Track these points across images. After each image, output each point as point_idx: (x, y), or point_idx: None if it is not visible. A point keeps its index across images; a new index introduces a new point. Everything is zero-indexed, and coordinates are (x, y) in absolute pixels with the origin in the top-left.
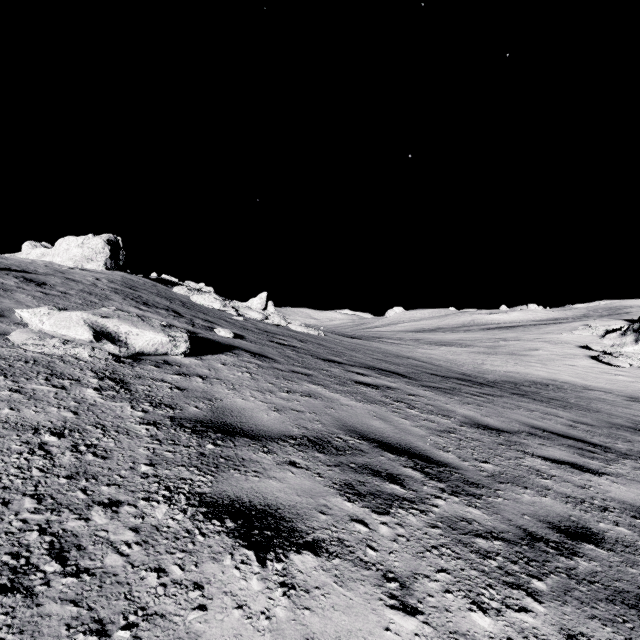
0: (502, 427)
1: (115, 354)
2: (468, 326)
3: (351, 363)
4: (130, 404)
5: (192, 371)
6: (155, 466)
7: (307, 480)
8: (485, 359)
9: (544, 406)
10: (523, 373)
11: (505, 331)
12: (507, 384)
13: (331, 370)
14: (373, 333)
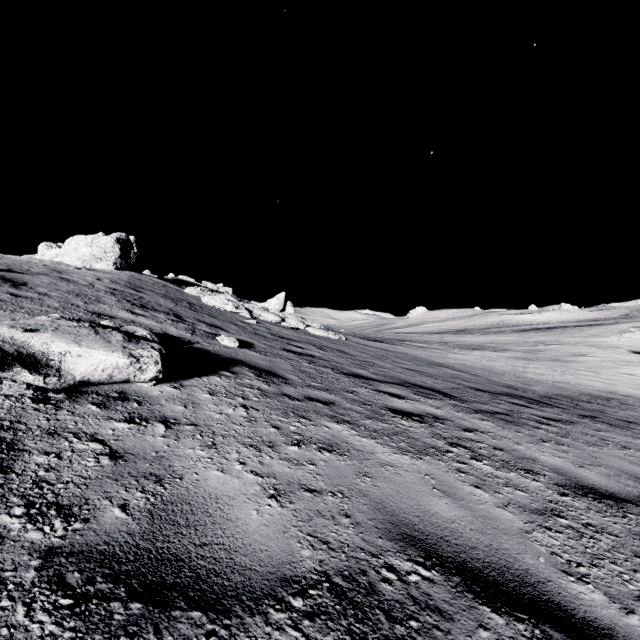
0: (615, 490)
1: (41, 386)
2: (497, 327)
3: (380, 378)
4: None
5: (156, 411)
6: None
7: None
8: (526, 366)
9: (630, 436)
10: (574, 384)
11: (542, 333)
12: (562, 399)
13: (358, 391)
14: (396, 335)
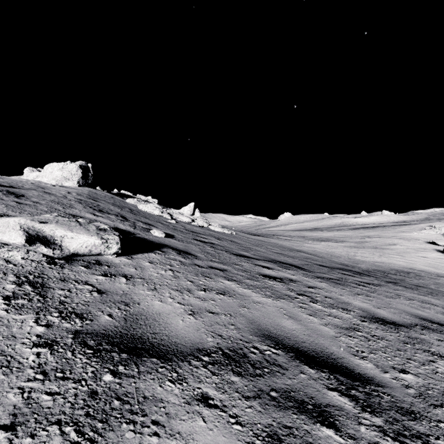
0: (396, 320)
1: (50, 256)
2: (339, 226)
3: (257, 257)
4: (36, 316)
5: (119, 271)
6: (15, 430)
7: (221, 434)
8: (356, 252)
9: (416, 294)
10: (387, 263)
11: (368, 230)
12: (378, 272)
13: (242, 264)
14: (270, 231)
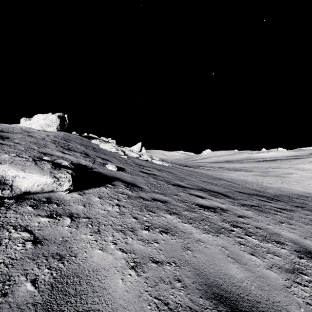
0: None
1: (1, 195)
2: (246, 159)
3: (191, 186)
4: None
5: (67, 209)
6: None
7: None
8: (263, 179)
9: None
10: (288, 188)
11: (270, 163)
12: (284, 197)
13: (179, 194)
14: (196, 163)
